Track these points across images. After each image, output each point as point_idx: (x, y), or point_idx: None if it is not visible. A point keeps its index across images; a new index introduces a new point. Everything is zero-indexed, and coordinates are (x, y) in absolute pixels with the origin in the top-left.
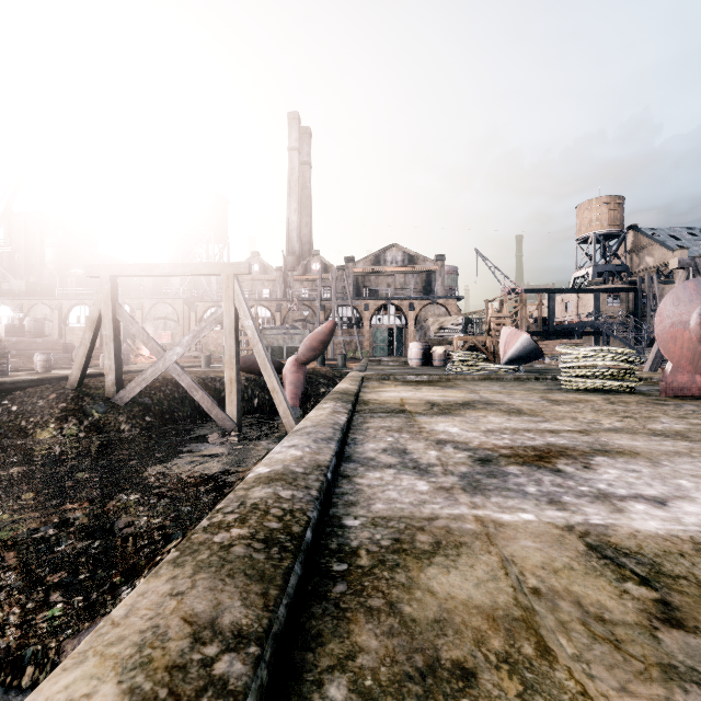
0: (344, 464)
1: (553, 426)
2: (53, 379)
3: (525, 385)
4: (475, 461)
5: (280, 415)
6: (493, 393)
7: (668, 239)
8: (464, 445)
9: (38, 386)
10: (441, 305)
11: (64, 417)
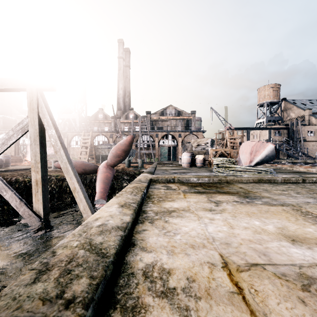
0: None
1: None
2: None
3: (316, 190)
4: None
5: (81, 211)
6: None
7: (301, 105)
8: None
9: None
10: (195, 135)
11: None
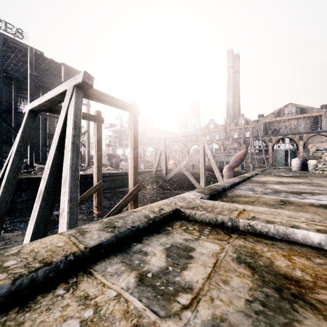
0: (232, 189)
1: (326, 189)
2: (148, 171)
3: None
4: (273, 191)
5: None
6: (321, 181)
7: None
8: (275, 189)
9: (145, 173)
10: (324, 135)
11: (152, 183)
